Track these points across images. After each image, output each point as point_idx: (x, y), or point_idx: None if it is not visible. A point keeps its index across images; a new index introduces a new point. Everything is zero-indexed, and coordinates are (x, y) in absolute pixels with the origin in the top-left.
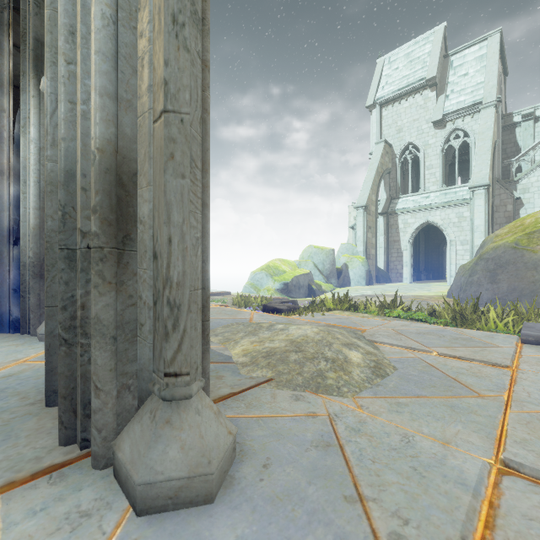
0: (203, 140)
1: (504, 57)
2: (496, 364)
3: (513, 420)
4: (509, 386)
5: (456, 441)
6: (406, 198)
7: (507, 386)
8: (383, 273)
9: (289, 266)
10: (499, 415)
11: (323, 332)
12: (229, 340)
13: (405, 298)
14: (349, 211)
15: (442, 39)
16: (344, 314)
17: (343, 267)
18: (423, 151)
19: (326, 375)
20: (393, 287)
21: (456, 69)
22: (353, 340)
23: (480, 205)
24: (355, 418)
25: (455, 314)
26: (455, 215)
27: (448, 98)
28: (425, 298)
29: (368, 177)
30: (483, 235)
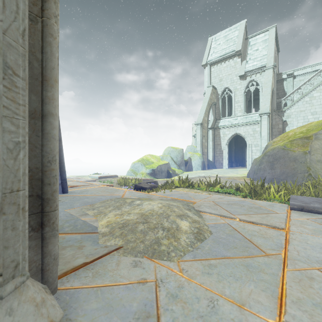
0: (49, 59)
1: (277, 41)
2: (276, 227)
3: (289, 279)
4: (284, 245)
5: (250, 302)
6: (224, 119)
7: (283, 245)
8: (211, 163)
9: (156, 159)
10: (280, 272)
11: (165, 206)
12: (101, 213)
13: (223, 178)
14: (193, 126)
15: (244, 28)
16: (185, 190)
17: (188, 160)
18: (234, 92)
19: (161, 242)
20: (217, 171)
21: (252, 46)
22: (185, 211)
23: (265, 124)
24: (176, 283)
25: (251, 189)
26: (251, 130)
27: (247, 62)
28: (235, 178)
29: (203, 106)
30: (267, 141)
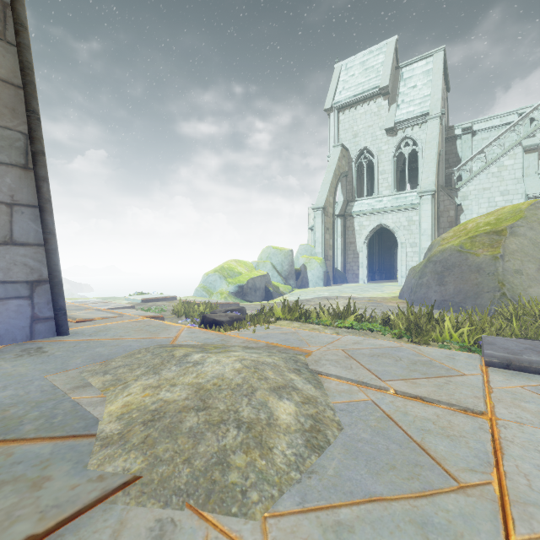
0: None
1: (446, 74)
2: (468, 408)
3: None
4: (493, 456)
5: None
6: (361, 201)
7: (491, 456)
8: (340, 274)
9: (246, 267)
10: None
11: (248, 368)
12: (117, 382)
13: (360, 300)
14: (309, 212)
15: (394, 51)
16: (293, 326)
17: (302, 268)
18: (377, 156)
19: (231, 462)
20: (349, 288)
21: (406, 81)
22: (290, 376)
23: (427, 210)
24: None
25: (409, 323)
26: (405, 219)
27: (399, 107)
28: (379, 299)
29: (326, 179)
30: (430, 238)
